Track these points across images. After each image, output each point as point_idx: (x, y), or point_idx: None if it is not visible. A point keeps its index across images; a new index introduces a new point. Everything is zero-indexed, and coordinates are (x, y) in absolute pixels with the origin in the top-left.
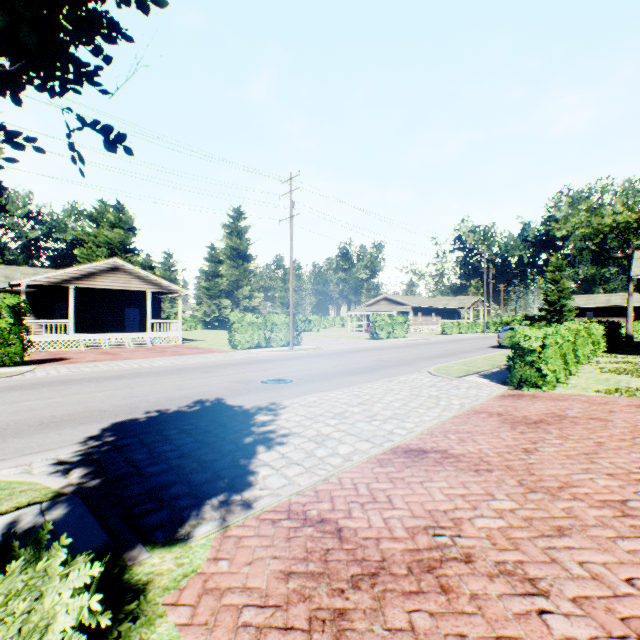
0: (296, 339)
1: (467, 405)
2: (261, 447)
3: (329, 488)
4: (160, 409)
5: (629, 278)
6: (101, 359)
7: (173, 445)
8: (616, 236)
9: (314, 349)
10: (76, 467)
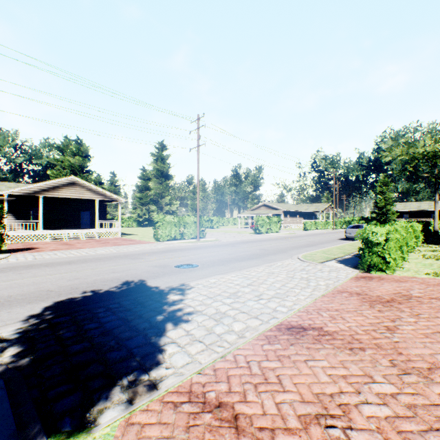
0: (202, 234)
1: (331, 285)
2: (170, 325)
3: (226, 366)
4: (94, 289)
5: (436, 190)
6: (60, 248)
7: (98, 323)
8: (426, 161)
9: (214, 241)
10: (12, 345)
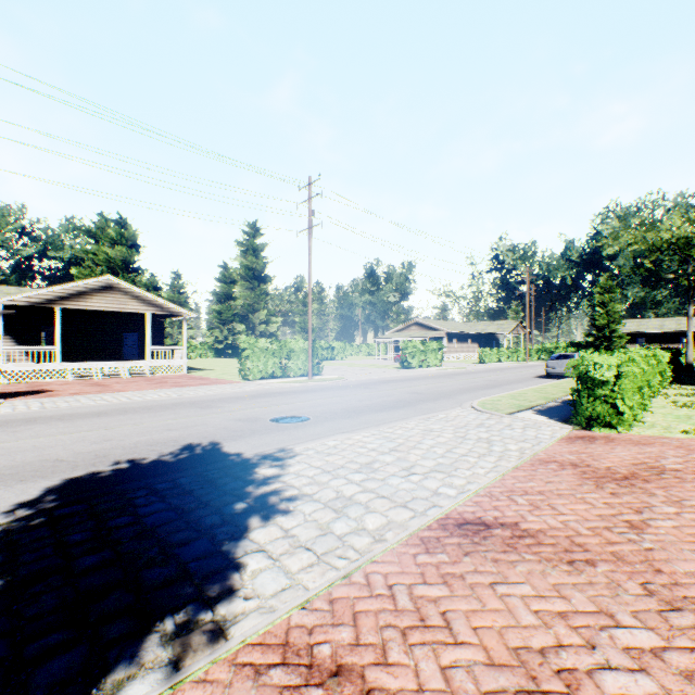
0: (316, 368)
1: (528, 451)
2: (256, 519)
3: (351, 595)
4: (134, 458)
5: (689, 300)
6: (87, 391)
7: (133, 516)
8: (674, 253)
9: (337, 379)
10: None
